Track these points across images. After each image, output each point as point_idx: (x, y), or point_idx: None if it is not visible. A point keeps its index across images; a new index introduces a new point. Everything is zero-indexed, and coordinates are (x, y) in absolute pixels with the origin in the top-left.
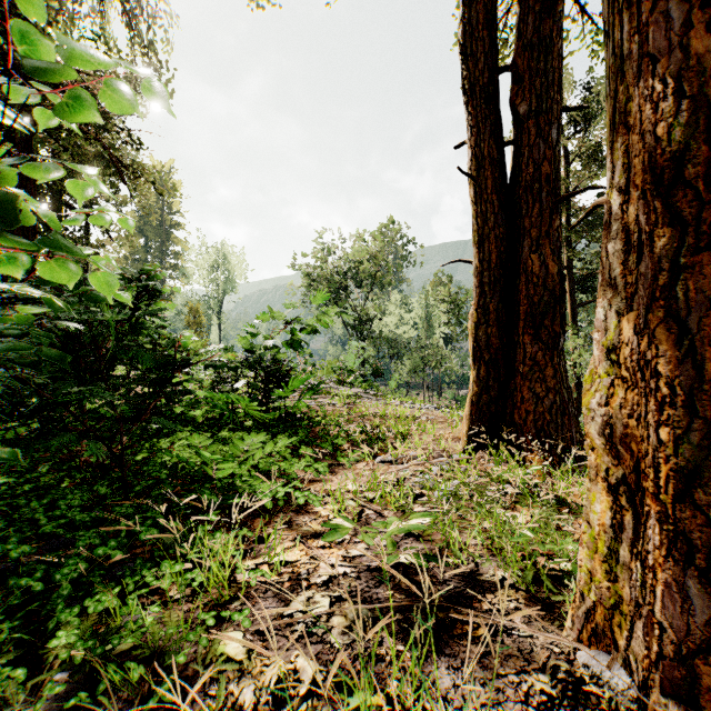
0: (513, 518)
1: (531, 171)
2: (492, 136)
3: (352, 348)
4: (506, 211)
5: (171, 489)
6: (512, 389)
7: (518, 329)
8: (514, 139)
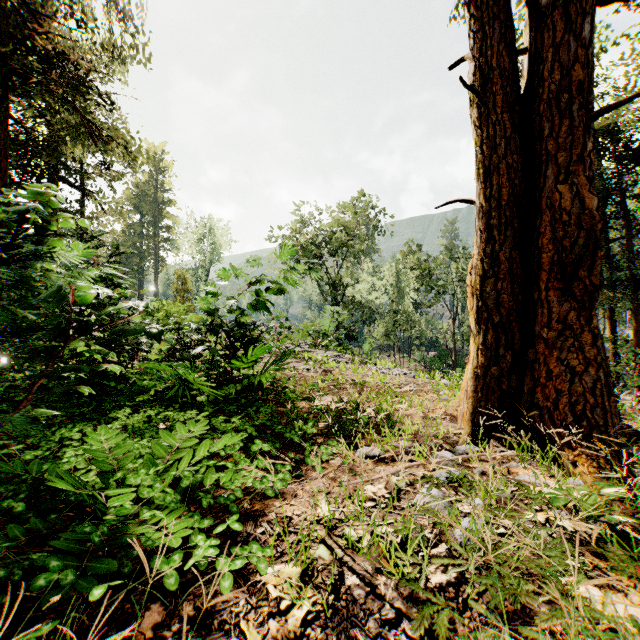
0: (638, 629)
1: (557, 79)
2: (502, 40)
3: (327, 312)
4: (520, 134)
5: (3, 547)
6: (531, 360)
7: (538, 283)
8: (531, 43)
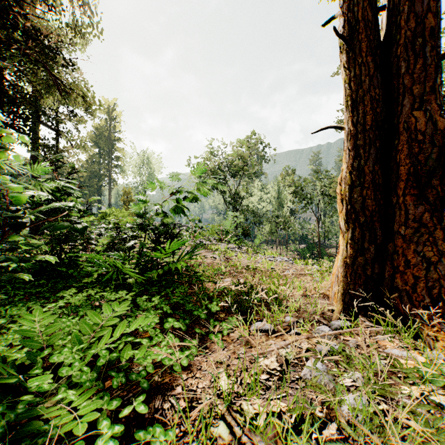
0: None
1: (412, 27)
2: None
3: (229, 216)
4: (381, 73)
5: None
6: (391, 251)
7: (397, 190)
8: (389, 1)
